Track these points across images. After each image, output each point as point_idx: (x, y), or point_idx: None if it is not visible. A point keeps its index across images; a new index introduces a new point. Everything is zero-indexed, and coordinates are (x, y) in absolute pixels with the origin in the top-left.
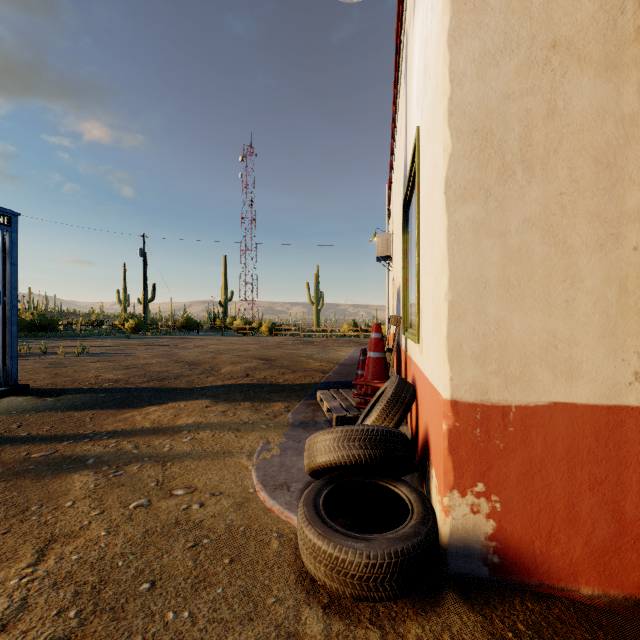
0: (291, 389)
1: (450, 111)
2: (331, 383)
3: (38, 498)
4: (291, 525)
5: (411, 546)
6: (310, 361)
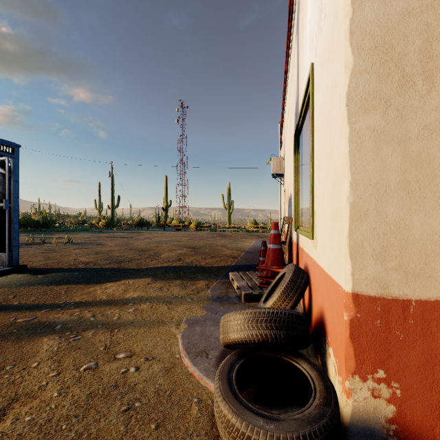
0: (210, 270)
1: (351, 30)
2: (239, 266)
3: (13, 358)
4: (208, 391)
5: (318, 429)
6: (224, 249)
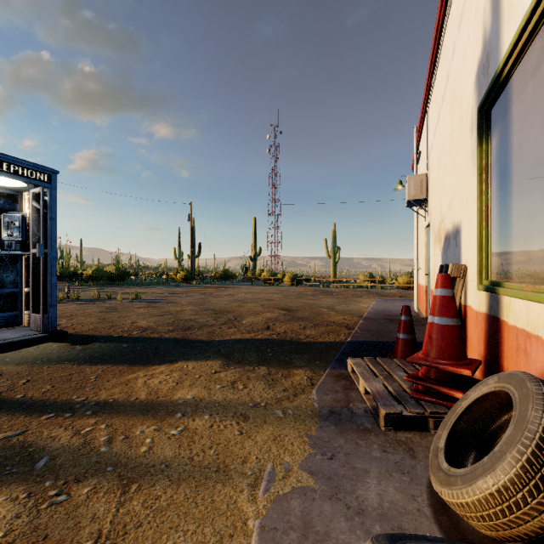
0: (314, 349)
1: None
2: (360, 343)
3: None
4: None
5: None
6: (331, 313)
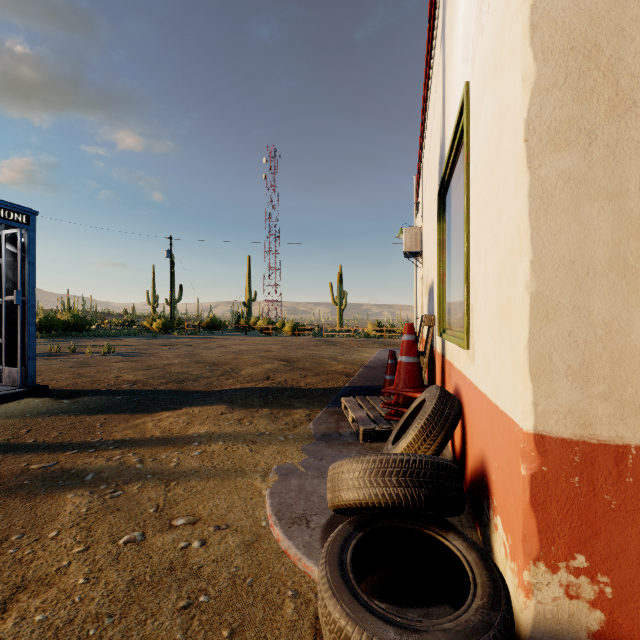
0: (313, 394)
1: (533, 23)
2: (356, 388)
3: (22, 524)
4: (310, 578)
5: None
6: (333, 363)
